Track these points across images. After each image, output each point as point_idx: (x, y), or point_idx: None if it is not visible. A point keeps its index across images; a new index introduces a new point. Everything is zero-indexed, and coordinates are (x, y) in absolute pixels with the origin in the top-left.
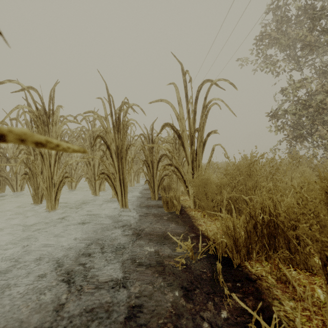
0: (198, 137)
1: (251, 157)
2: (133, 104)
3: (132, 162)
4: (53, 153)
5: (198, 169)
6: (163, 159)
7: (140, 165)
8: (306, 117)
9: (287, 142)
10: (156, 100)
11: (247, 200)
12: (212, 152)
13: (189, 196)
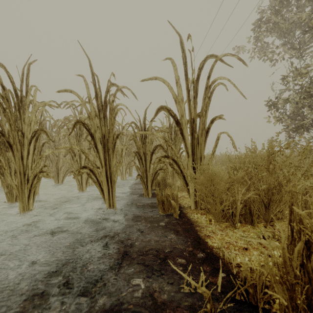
0: (200, 124)
1: (270, 147)
2: (123, 86)
3: (122, 153)
4: (26, 143)
5: (199, 162)
6: (157, 151)
7: (132, 157)
8: (308, 107)
9: (286, 133)
10: (150, 77)
11: (305, 215)
12: (217, 142)
13: (190, 195)
